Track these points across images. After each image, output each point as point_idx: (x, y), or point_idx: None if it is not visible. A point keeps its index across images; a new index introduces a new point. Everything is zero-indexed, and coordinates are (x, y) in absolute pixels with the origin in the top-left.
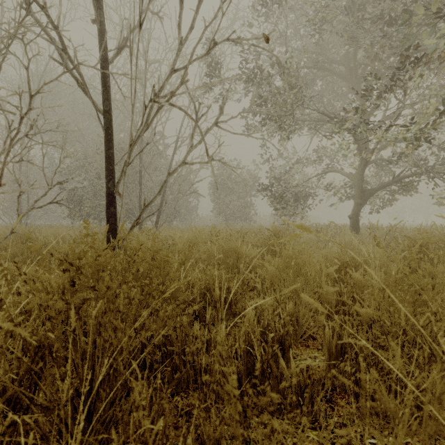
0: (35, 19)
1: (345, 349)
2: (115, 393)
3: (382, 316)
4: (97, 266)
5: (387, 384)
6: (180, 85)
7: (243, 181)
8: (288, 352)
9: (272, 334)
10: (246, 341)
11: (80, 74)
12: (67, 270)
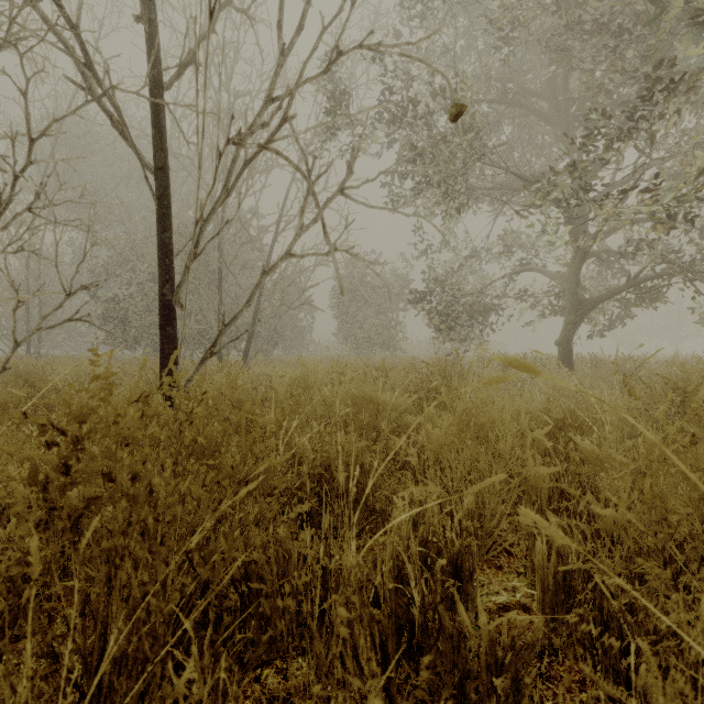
0: (39, 15)
1: (571, 579)
2: (147, 676)
3: (639, 522)
4: (114, 436)
5: (662, 657)
6: (277, 110)
7: (384, 287)
8: (469, 583)
9: (444, 560)
10: (394, 568)
11: (115, 106)
12: (55, 443)
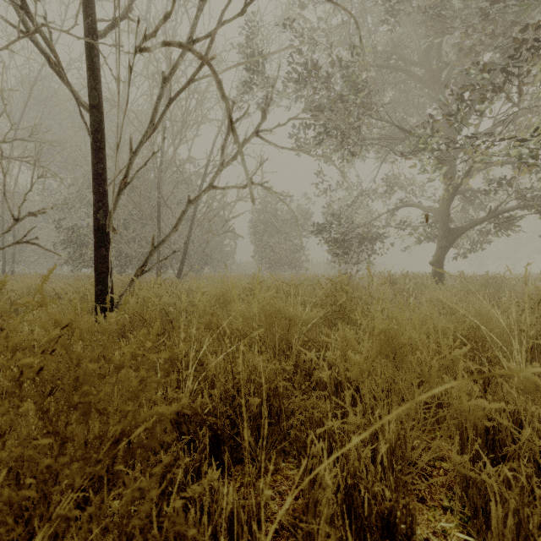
0: None
1: None
2: None
3: None
4: None
5: None
6: None
7: (291, 219)
8: None
9: None
10: None
11: (51, 48)
12: None
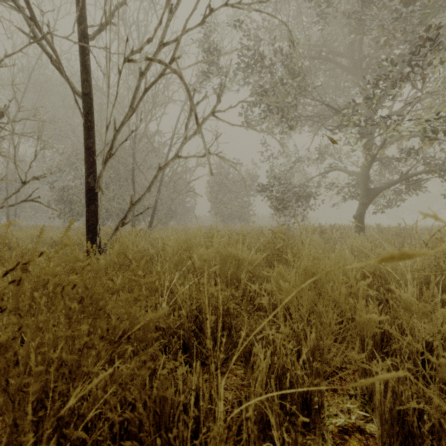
0: None
1: (404, 414)
2: None
3: None
4: None
5: None
6: (158, 25)
7: (241, 181)
8: (317, 414)
9: (306, 419)
10: (258, 416)
11: (53, 49)
12: None
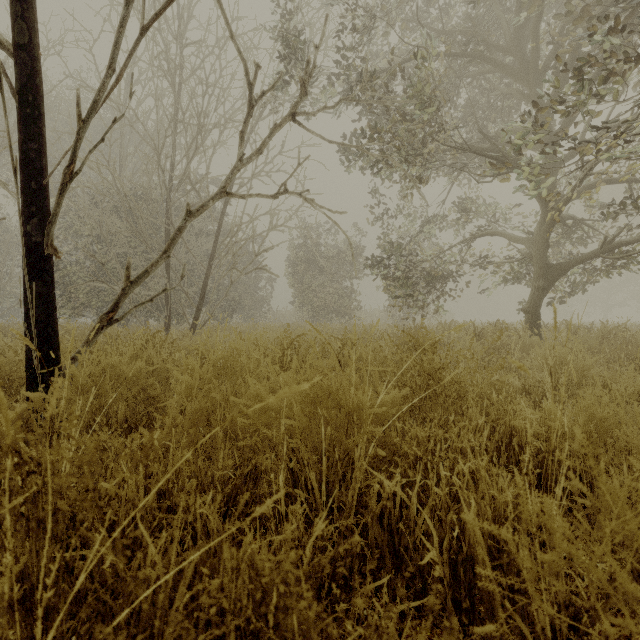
0: None
1: None
2: None
3: None
4: None
5: None
6: None
7: (340, 256)
8: None
9: None
10: None
11: None
12: None
